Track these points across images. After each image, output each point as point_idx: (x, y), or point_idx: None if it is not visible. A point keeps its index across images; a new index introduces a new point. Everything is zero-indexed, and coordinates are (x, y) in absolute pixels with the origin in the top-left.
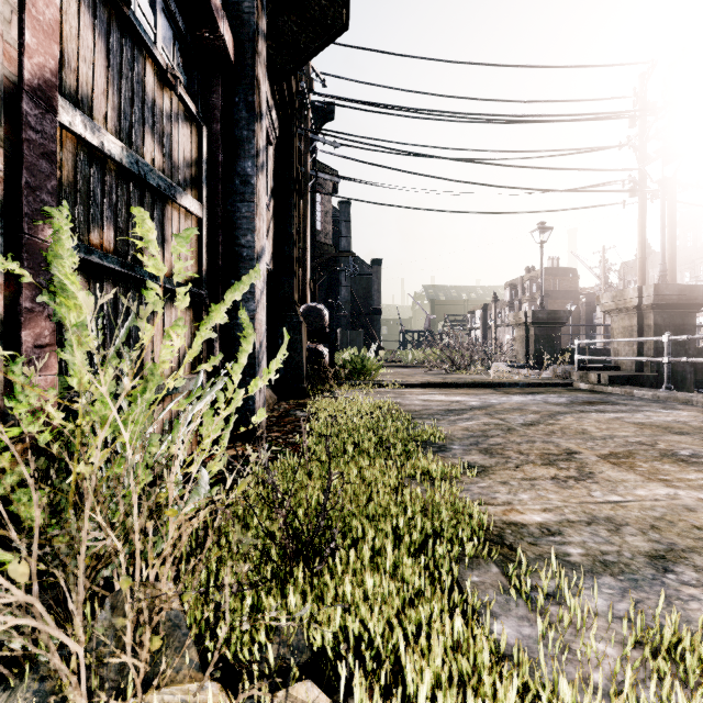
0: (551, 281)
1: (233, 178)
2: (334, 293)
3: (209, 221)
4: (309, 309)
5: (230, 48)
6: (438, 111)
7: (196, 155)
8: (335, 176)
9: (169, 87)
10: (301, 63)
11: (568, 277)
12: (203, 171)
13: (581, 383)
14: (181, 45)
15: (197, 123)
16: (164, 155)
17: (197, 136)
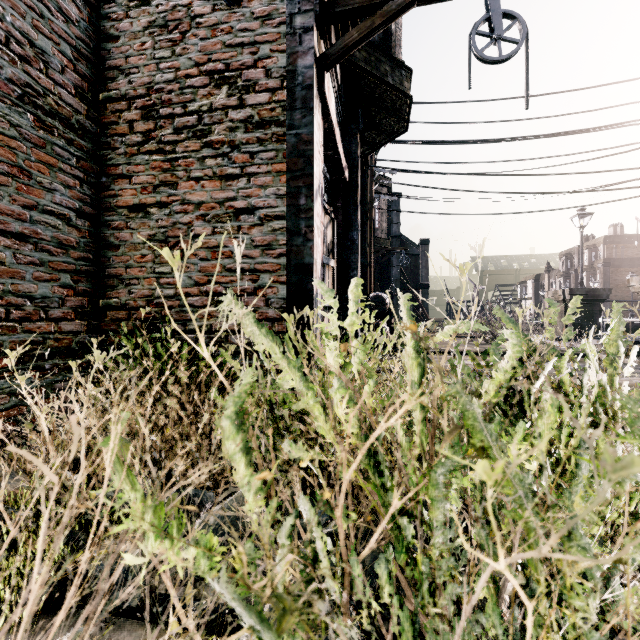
0: (613, 249)
1: (346, 241)
2: (386, 272)
3: (336, 266)
4: (375, 297)
5: (347, 178)
6: (475, 140)
7: (332, 236)
8: (392, 195)
9: (327, 214)
10: (376, 149)
11: (634, 244)
12: (335, 243)
13: (604, 355)
14: (326, 184)
15: (333, 220)
16: (325, 246)
17: (332, 226)
